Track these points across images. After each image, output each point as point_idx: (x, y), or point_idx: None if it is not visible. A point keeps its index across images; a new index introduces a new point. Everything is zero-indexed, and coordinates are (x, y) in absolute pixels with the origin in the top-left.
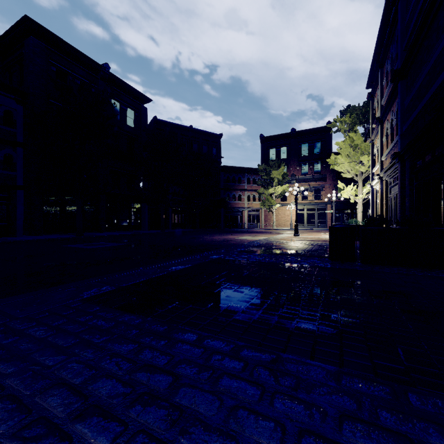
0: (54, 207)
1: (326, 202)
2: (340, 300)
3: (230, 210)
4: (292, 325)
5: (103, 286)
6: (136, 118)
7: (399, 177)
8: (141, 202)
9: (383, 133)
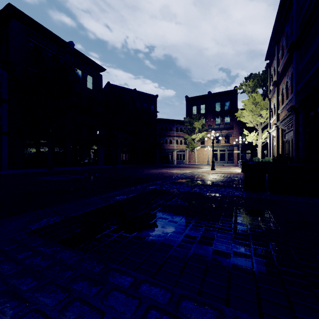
0: (31, 148)
1: (233, 145)
2: (264, 230)
3: (164, 151)
4: (227, 261)
5: (54, 216)
6: (94, 82)
7: (294, 125)
8: (97, 144)
9: (279, 93)
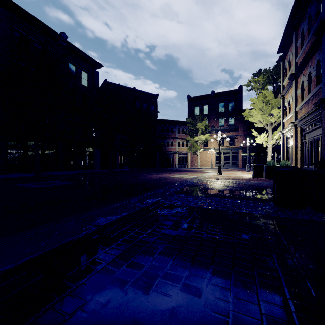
0: (17, 150)
1: (238, 147)
2: None
3: (165, 153)
4: None
5: None
6: (89, 79)
7: (324, 122)
8: (93, 147)
9: (297, 87)
